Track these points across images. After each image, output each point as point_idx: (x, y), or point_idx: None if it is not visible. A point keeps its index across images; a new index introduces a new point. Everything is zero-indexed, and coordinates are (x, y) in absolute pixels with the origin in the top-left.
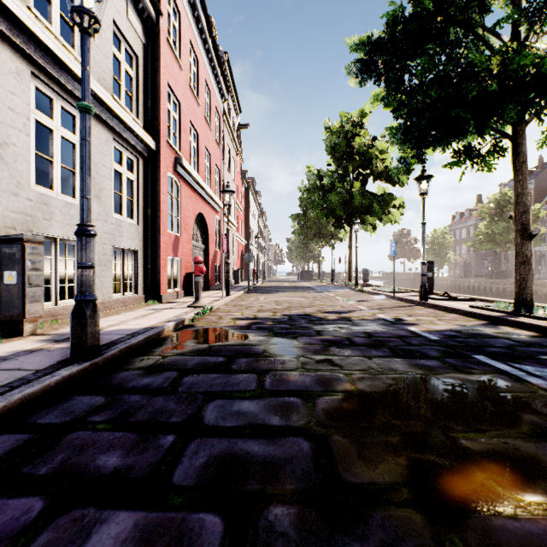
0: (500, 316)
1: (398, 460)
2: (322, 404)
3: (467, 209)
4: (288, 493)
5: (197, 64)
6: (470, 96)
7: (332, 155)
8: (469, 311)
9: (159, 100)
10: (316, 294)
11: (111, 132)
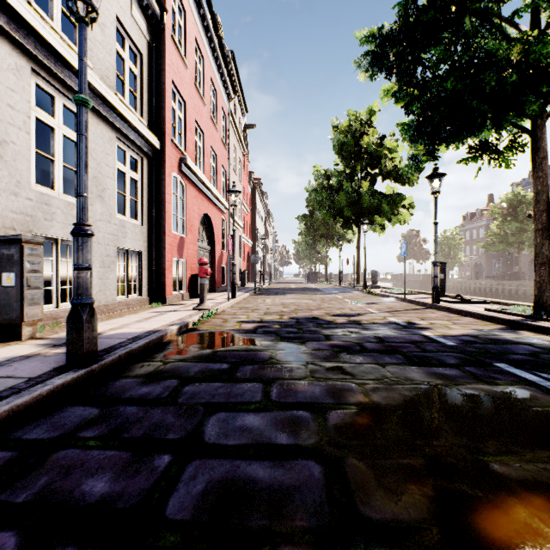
0: (519, 320)
1: (424, 490)
2: (334, 419)
3: (478, 209)
4: (298, 532)
5: (202, 63)
6: (488, 87)
7: (340, 155)
8: (485, 315)
9: (164, 98)
10: (324, 296)
11: (114, 130)
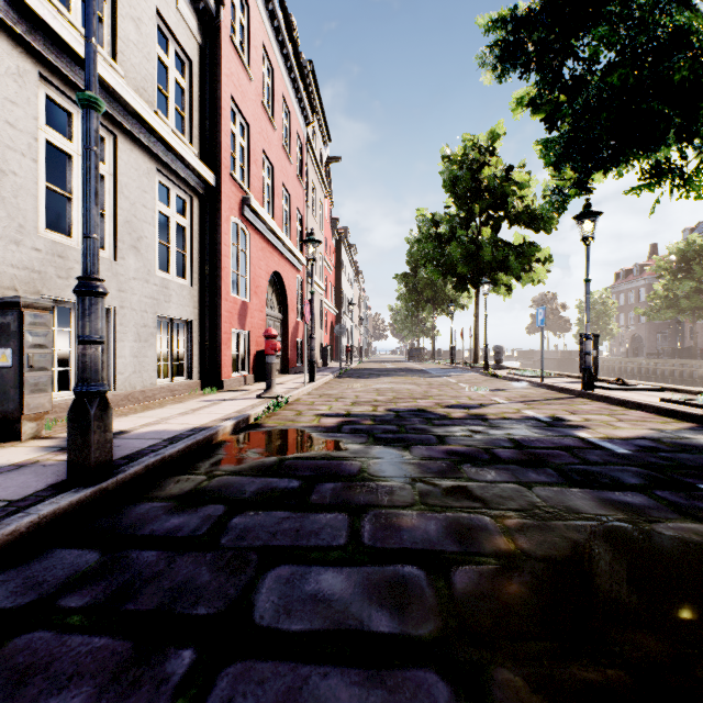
0: None
1: None
2: (463, 583)
3: (637, 265)
4: None
5: (271, 75)
6: (677, 79)
7: (452, 193)
8: (664, 407)
9: (220, 119)
10: (431, 379)
11: (154, 160)
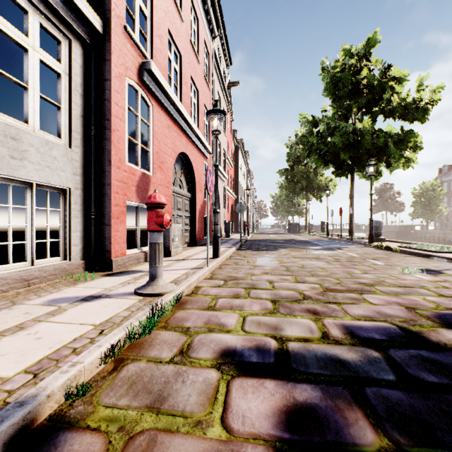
0: None
1: None
2: None
3: None
4: None
5: None
6: None
7: (333, 95)
8: None
9: None
10: (330, 253)
11: None
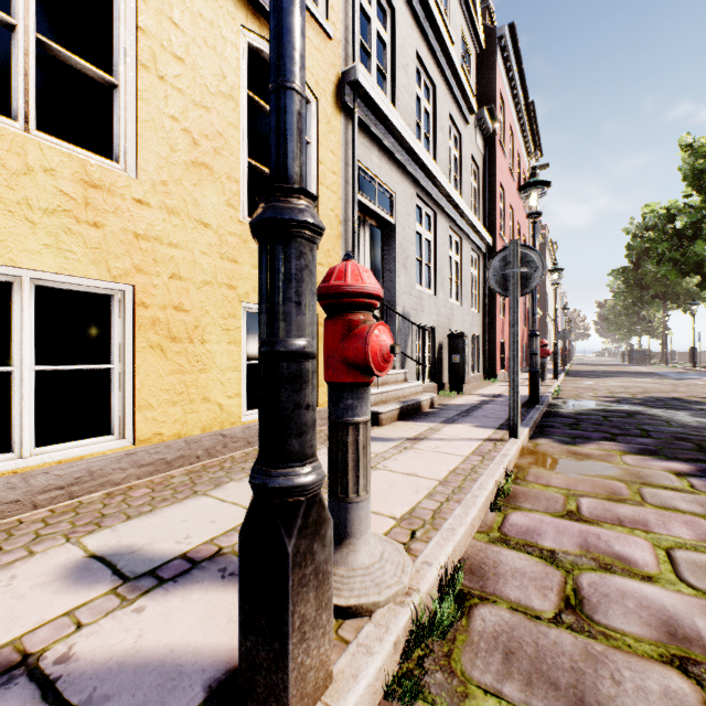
0: None
1: None
2: None
3: None
4: None
5: (511, 139)
6: None
7: (696, 186)
8: None
9: (495, 200)
10: (673, 381)
11: (470, 243)
